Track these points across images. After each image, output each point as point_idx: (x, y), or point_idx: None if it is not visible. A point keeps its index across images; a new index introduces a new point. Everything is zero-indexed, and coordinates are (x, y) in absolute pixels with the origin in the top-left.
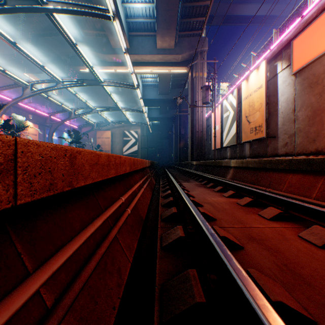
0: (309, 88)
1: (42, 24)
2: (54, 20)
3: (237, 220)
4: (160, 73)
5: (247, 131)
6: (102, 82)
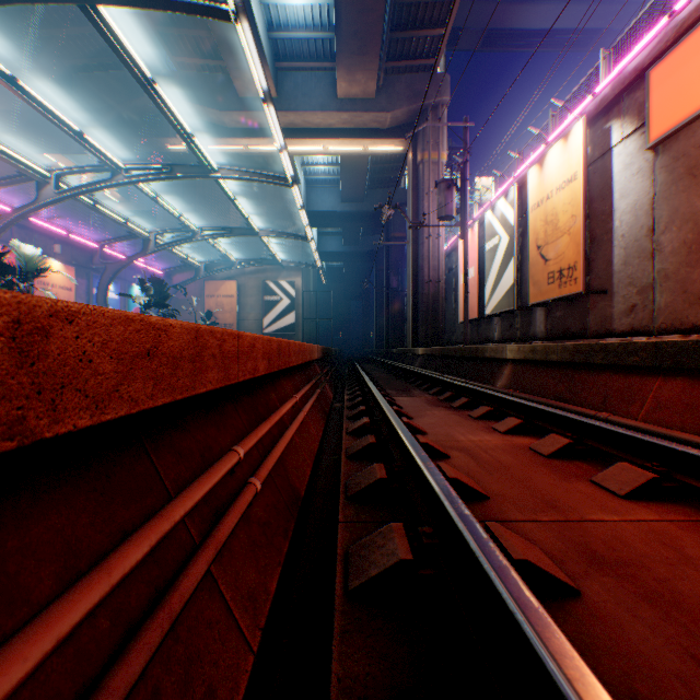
0: (689, 178)
1: (84, 43)
2: (101, 22)
3: (542, 498)
4: (344, 153)
5: (541, 280)
6: (215, 170)
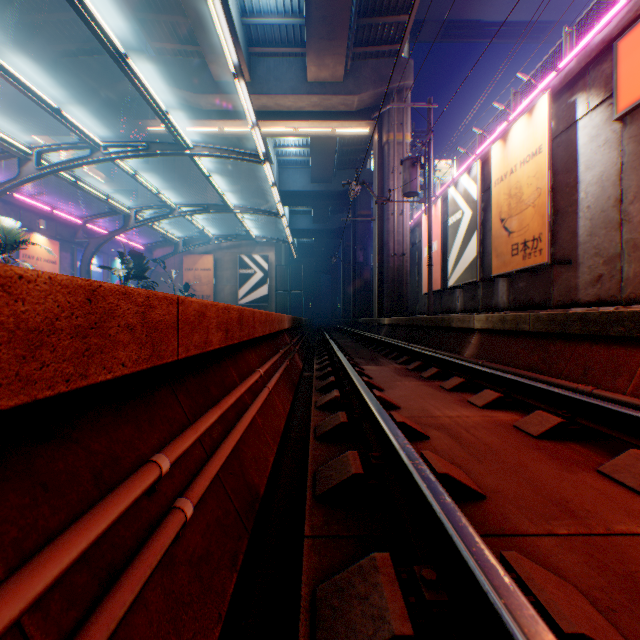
0: None
1: (67, 28)
2: None
3: (549, 497)
4: (314, 135)
5: (504, 252)
6: (189, 147)
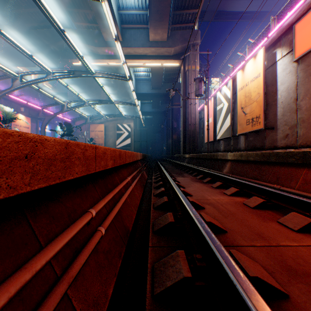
0: None
1: (34, 16)
2: (38, 1)
3: (254, 232)
4: (152, 66)
5: (243, 123)
6: (93, 73)
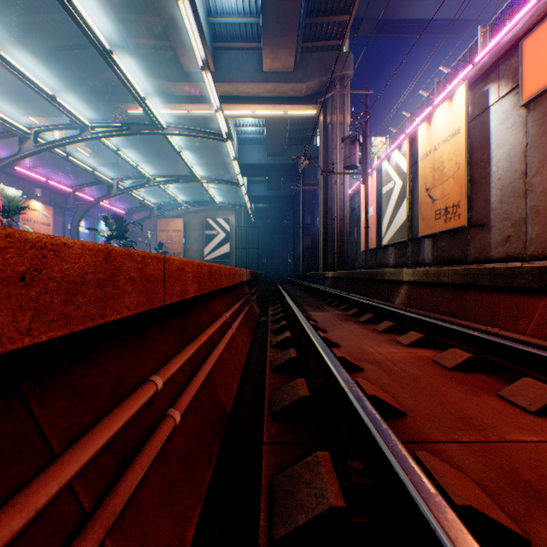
0: None
1: (59, 27)
2: None
3: (457, 414)
4: (268, 116)
5: (429, 216)
6: (164, 127)
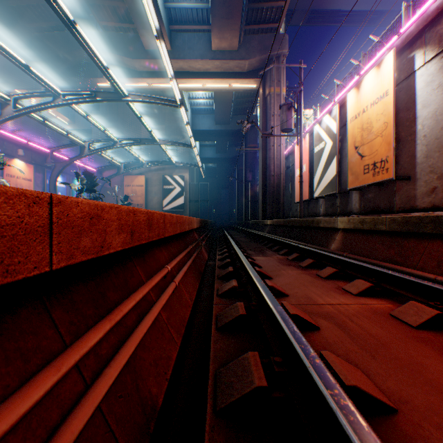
0: None
1: (38, 11)
2: None
3: None
4: (216, 89)
5: (358, 171)
6: (125, 95)
